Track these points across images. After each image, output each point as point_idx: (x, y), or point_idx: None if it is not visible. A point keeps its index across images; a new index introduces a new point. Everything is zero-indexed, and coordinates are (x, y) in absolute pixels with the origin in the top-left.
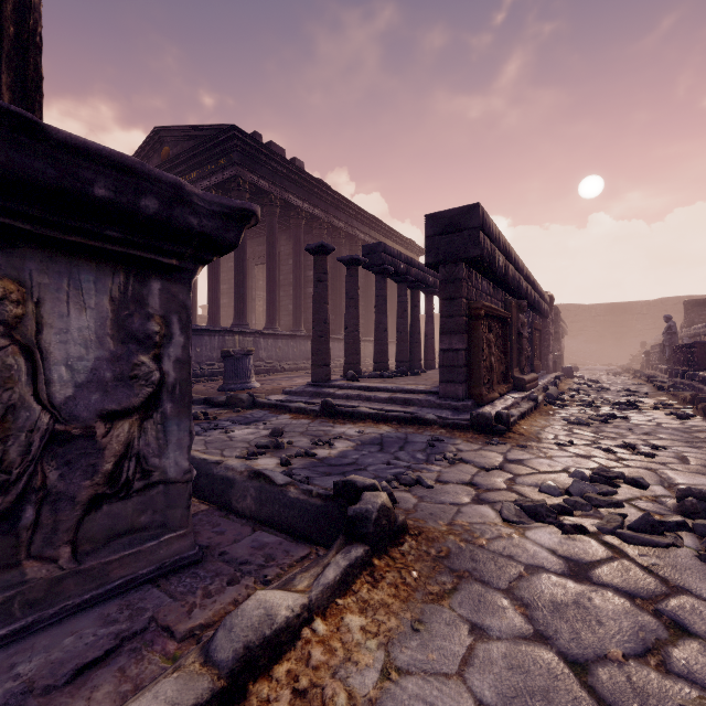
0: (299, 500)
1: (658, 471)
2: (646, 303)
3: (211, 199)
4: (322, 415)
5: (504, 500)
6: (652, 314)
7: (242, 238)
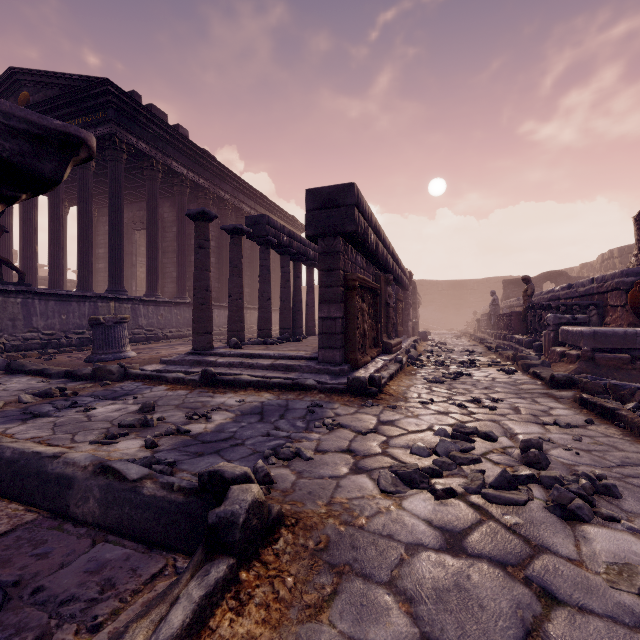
0: (156, 498)
1: (500, 422)
2: (477, 281)
3: (9, 109)
4: (202, 384)
5: (380, 466)
6: (481, 290)
7: (118, 200)
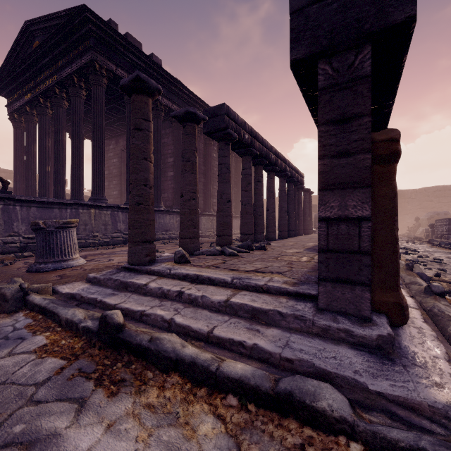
0: None
1: None
2: (414, 191)
3: None
4: (98, 343)
5: None
6: (418, 198)
7: (99, 119)
